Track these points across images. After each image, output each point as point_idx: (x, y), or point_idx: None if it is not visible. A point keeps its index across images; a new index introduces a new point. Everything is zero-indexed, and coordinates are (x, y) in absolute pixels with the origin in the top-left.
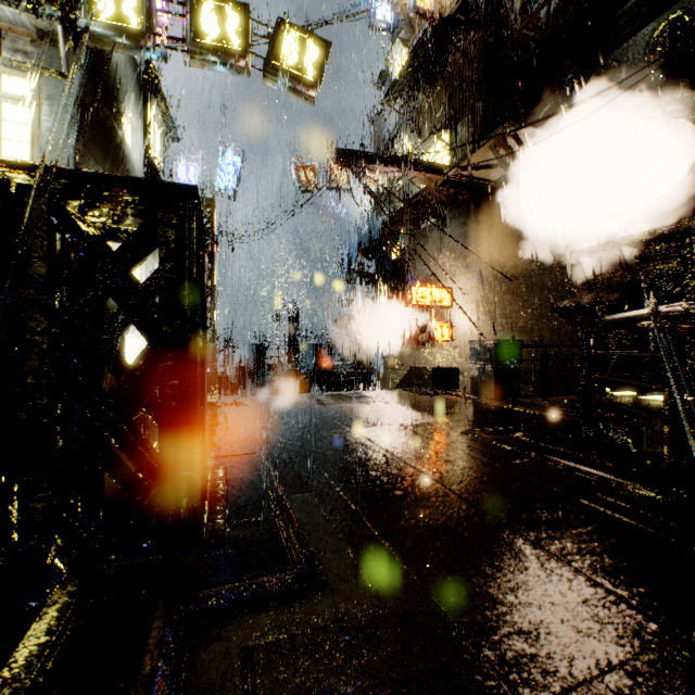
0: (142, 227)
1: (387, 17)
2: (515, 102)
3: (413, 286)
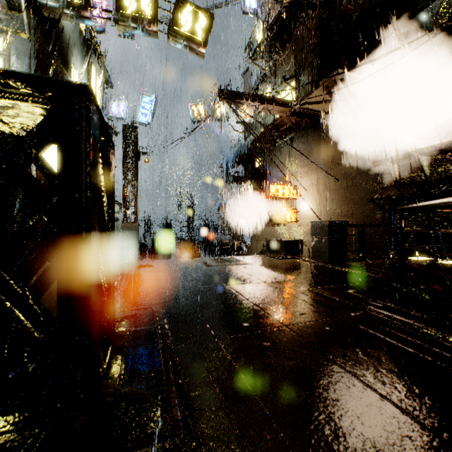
0: (43, 121)
1: (252, 5)
2: (341, 57)
3: (270, 184)
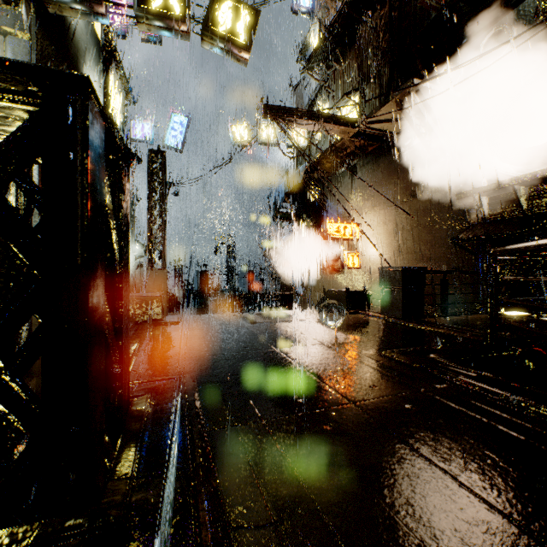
0: (23, 127)
1: (306, 3)
2: (416, 65)
3: (329, 222)
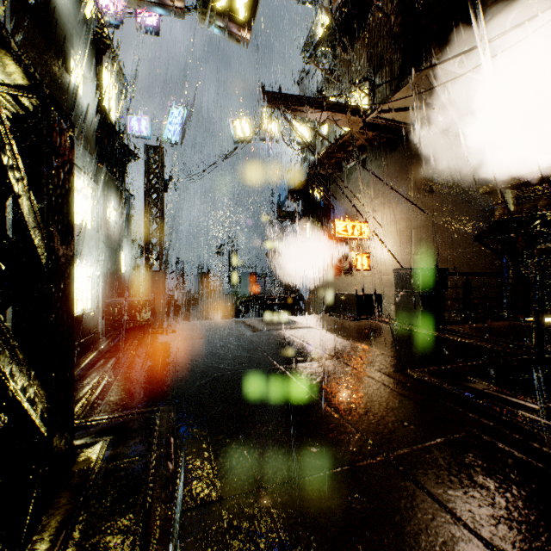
0: None
1: None
2: (432, 49)
3: (336, 220)
